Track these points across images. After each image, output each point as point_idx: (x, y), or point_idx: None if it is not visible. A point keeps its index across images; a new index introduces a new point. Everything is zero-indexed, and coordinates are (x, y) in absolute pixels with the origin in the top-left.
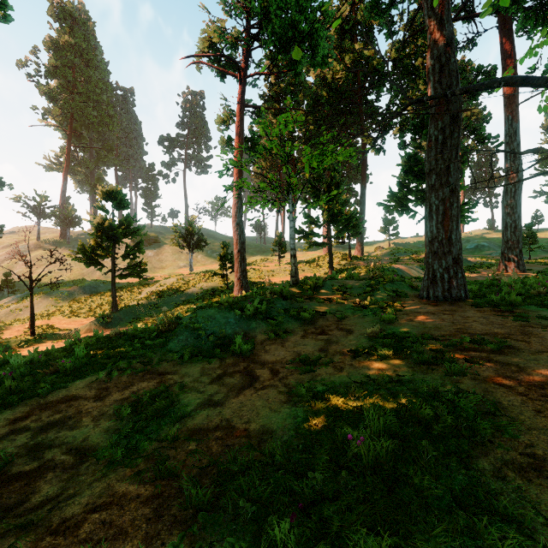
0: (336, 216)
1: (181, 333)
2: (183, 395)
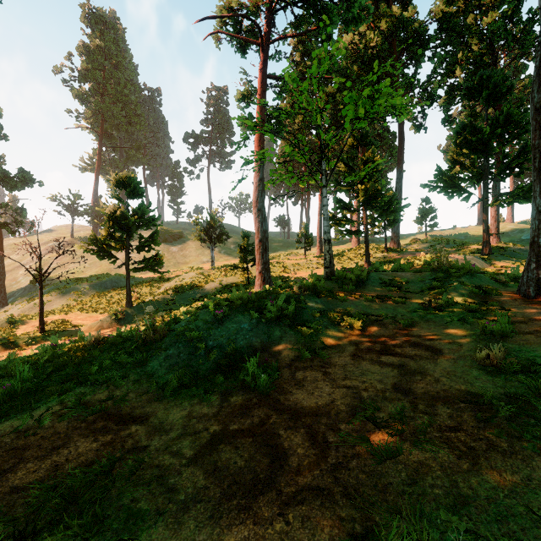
0: (375, 198)
1: (172, 344)
2: (133, 492)
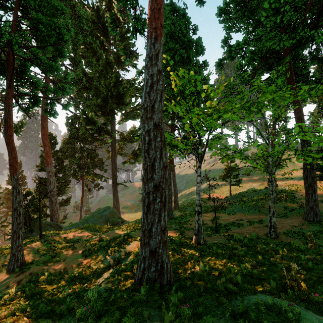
0: None
1: (228, 209)
2: (220, 218)
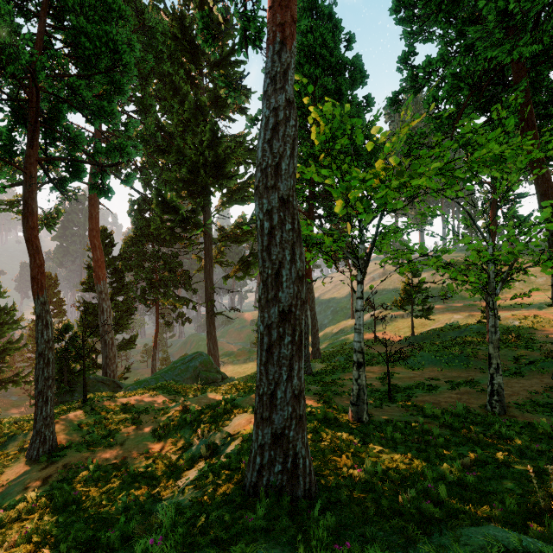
0: None
1: (409, 359)
2: (396, 375)
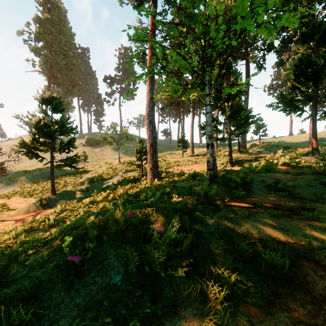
0: (237, 113)
1: None
2: None
